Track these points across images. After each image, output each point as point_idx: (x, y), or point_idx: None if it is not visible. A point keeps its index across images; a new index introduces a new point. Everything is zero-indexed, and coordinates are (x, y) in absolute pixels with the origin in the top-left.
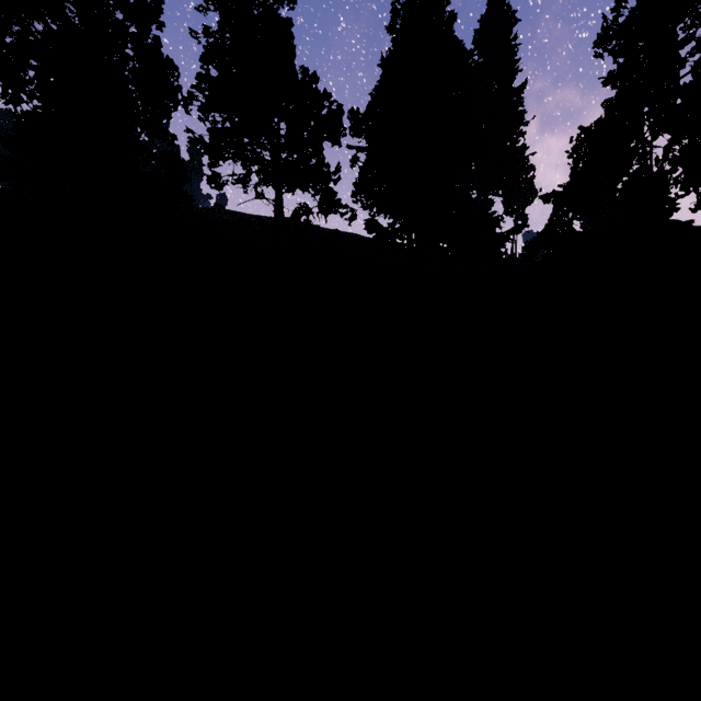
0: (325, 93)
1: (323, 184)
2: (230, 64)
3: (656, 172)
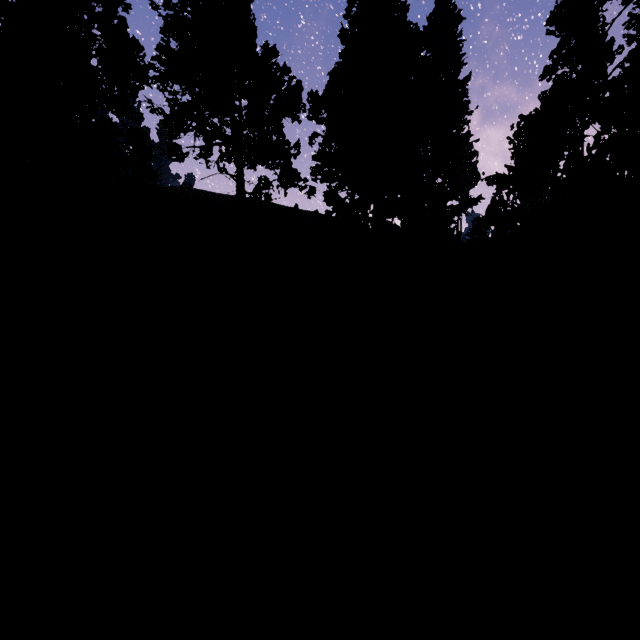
0: (285, 68)
1: (283, 158)
2: (191, 37)
3: (596, 153)
